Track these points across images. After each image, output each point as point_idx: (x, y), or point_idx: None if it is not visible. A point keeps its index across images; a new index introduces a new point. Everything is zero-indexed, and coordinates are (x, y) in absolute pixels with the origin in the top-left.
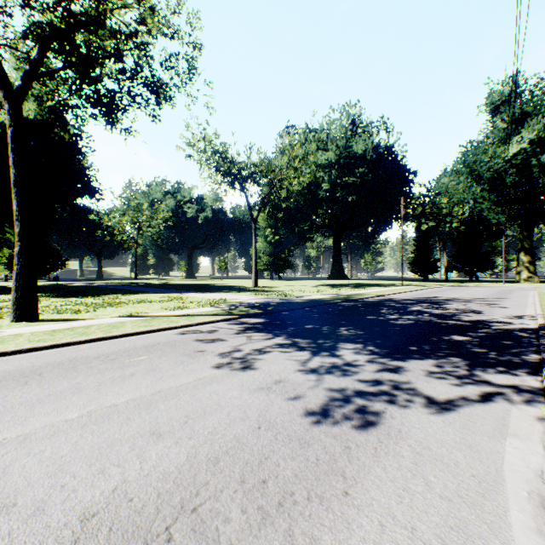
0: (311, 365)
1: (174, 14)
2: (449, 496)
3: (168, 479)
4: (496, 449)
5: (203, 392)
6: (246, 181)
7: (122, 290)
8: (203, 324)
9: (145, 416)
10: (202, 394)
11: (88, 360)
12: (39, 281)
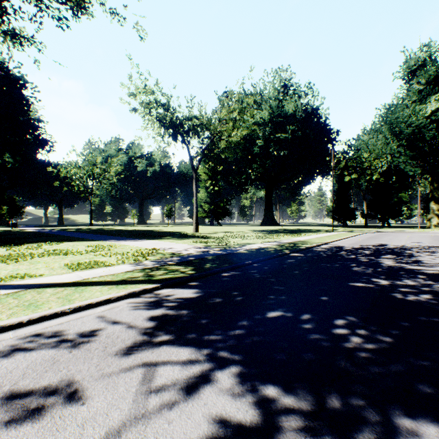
0: None
1: None
2: None
3: None
4: None
5: None
6: (188, 134)
7: (59, 237)
8: (87, 307)
9: None
10: None
11: None
12: None
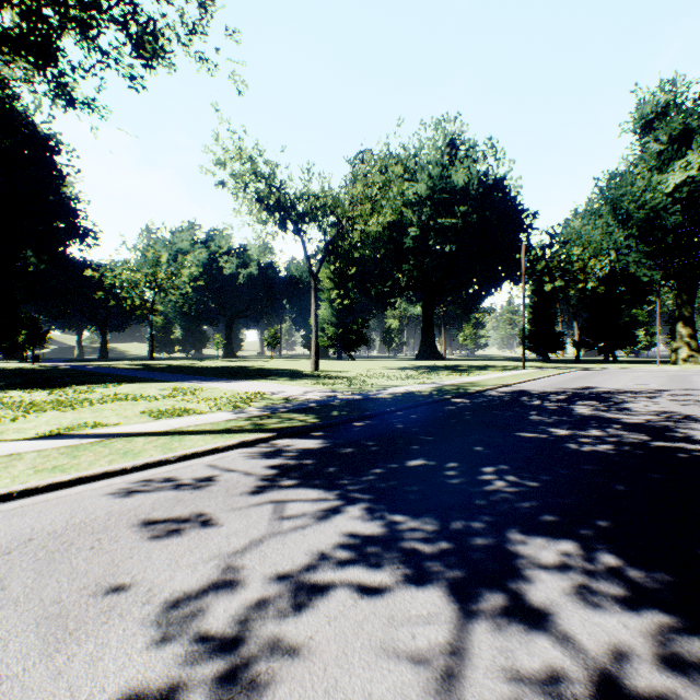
0: None
1: None
2: None
3: None
4: None
5: None
6: (303, 220)
7: (113, 377)
8: (192, 456)
9: None
10: None
11: None
12: (12, 362)
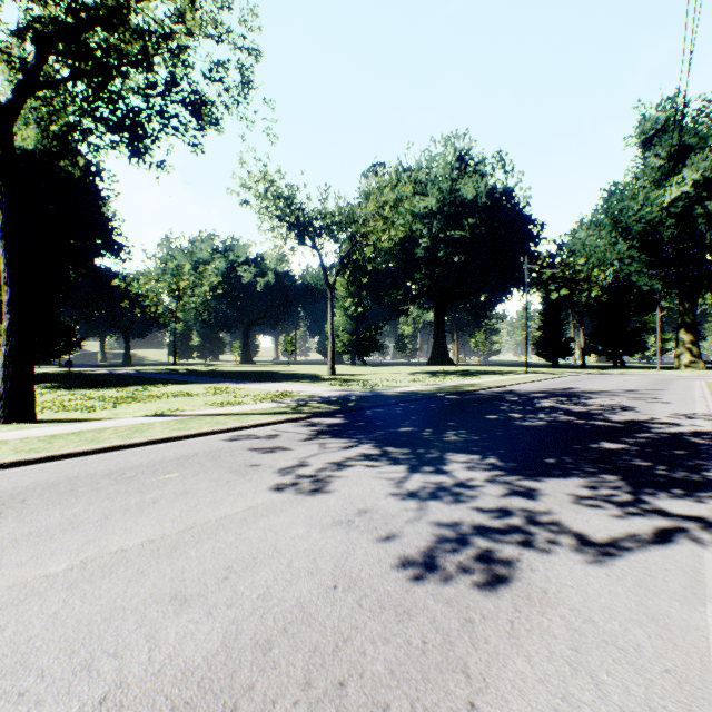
0: (409, 486)
1: (222, 8)
2: (635, 709)
3: (190, 679)
4: (695, 622)
5: (255, 528)
6: (320, 236)
7: (154, 380)
8: (259, 425)
9: (165, 569)
10: (252, 532)
11: (95, 479)
12: (47, 367)
